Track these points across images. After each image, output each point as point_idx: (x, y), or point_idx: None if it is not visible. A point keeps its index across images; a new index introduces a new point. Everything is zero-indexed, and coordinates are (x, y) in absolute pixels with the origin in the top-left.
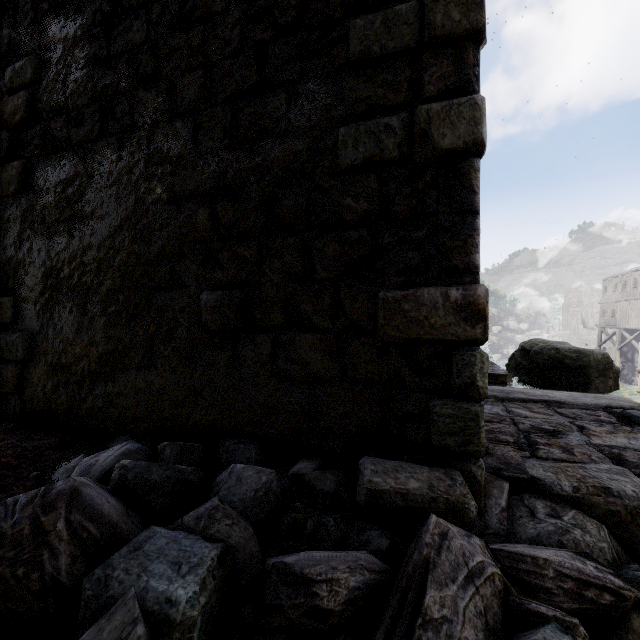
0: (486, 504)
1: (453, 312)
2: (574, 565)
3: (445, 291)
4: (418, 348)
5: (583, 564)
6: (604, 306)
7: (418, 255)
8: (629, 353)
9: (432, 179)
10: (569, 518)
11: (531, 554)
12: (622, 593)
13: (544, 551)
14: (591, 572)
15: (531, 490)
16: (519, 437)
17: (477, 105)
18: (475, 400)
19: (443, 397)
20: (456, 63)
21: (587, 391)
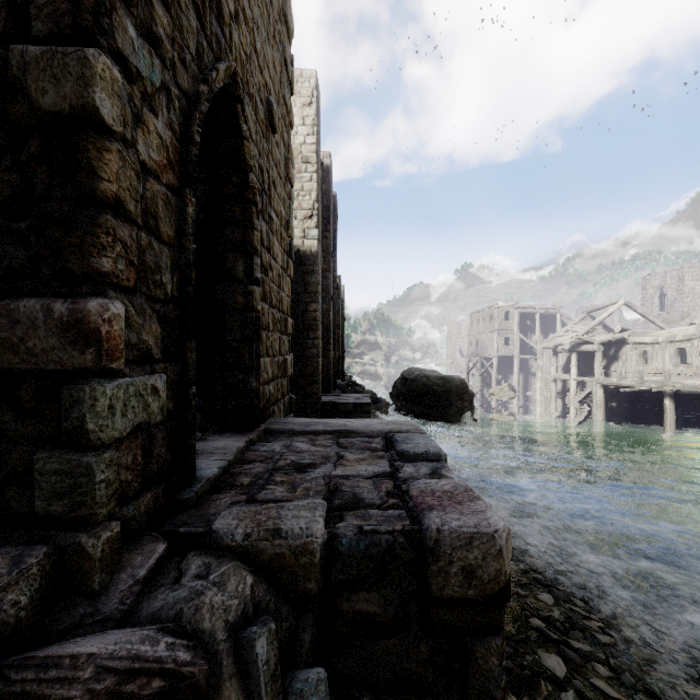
0: (113, 580)
1: (58, 332)
2: (134, 651)
3: (47, 304)
4: (22, 382)
5: (153, 644)
6: (471, 337)
7: (22, 253)
8: (488, 378)
9: (40, 150)
10: (217, 575)
11: (75, 652)
12: (181, 671)
13: (103, 641)
14: (154, 654)
15: (203, 546)
16: (260, 477)
17: (87, 60)
18: (88, 448)
19: (54, 447)
20: (70, 0)
21: (450, 414)
